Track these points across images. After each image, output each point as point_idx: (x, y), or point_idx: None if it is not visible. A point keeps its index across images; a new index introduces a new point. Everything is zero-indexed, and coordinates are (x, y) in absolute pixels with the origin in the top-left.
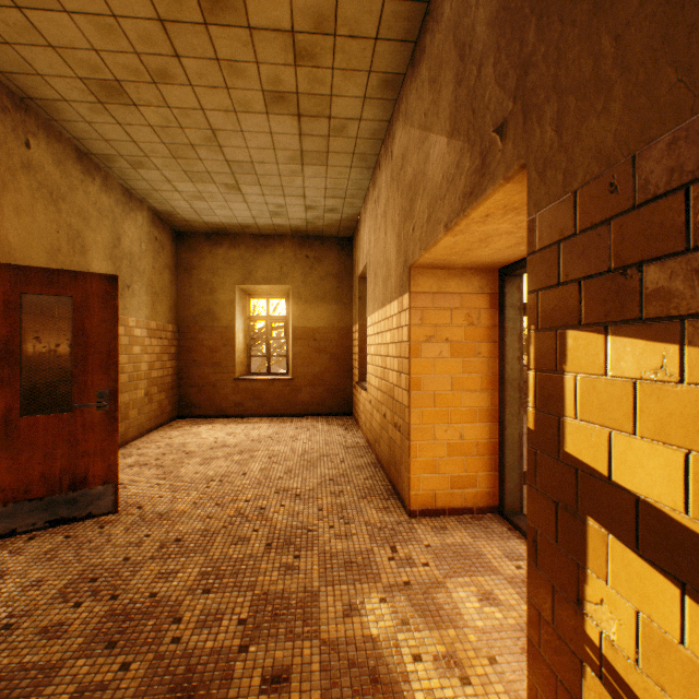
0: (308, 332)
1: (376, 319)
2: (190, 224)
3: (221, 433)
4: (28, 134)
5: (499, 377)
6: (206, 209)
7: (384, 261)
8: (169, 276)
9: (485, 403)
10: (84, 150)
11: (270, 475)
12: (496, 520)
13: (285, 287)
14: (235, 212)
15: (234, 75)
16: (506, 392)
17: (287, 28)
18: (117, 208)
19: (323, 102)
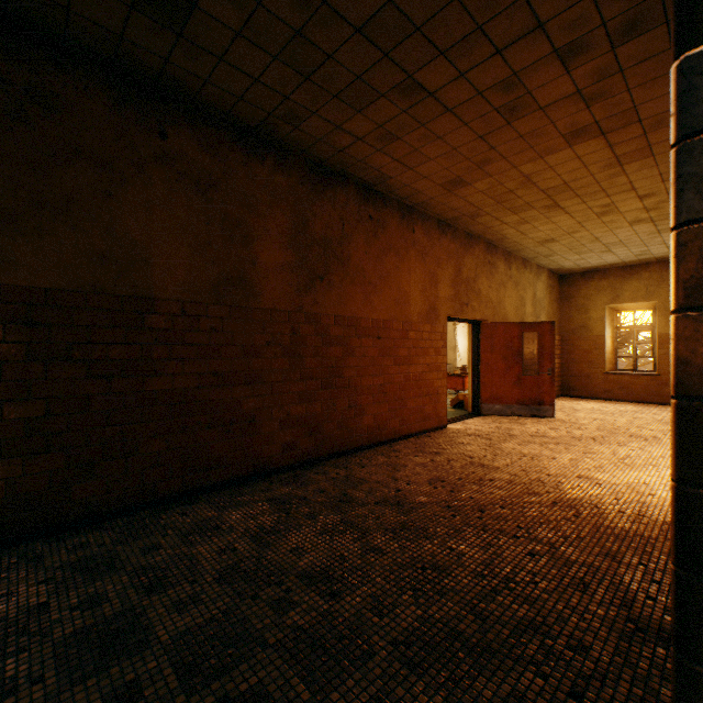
0: None
1: None
2: (570, 270)
3: (594, 405)
4: (510, 264)
5: None
6: (584, 262)
7: None
8: (555, 306)
9: None
10: (524, 258)
11: (632, 423)
12: None
13: (650, 303)
14: (605, 260)
15: (610, 223)
16: None
17: (640, 208)
18: (534, 277)
19: (668, 215)
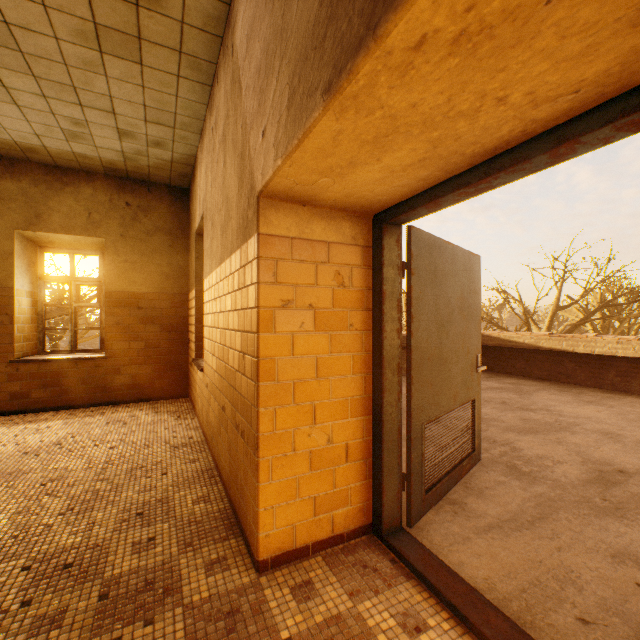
0: (130, 298)
1: (213, 280)
2: None
3: None
4: None
5: (375, 356)
6: None
7: (224, 201)
8: None
9: (358, 391)
10: None
11: (28, 525)
12: (373, 547)
13: (97, 240)
14: (1, 119)
15: None
16: (384, 376)
17: None
18: None
19: None
